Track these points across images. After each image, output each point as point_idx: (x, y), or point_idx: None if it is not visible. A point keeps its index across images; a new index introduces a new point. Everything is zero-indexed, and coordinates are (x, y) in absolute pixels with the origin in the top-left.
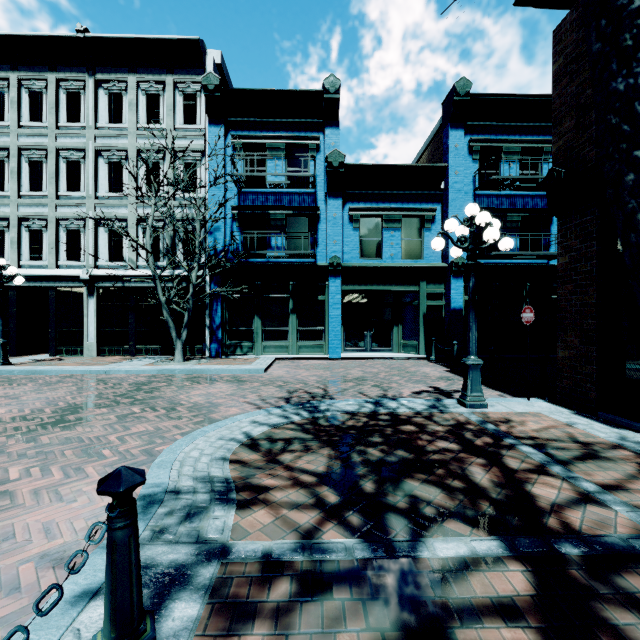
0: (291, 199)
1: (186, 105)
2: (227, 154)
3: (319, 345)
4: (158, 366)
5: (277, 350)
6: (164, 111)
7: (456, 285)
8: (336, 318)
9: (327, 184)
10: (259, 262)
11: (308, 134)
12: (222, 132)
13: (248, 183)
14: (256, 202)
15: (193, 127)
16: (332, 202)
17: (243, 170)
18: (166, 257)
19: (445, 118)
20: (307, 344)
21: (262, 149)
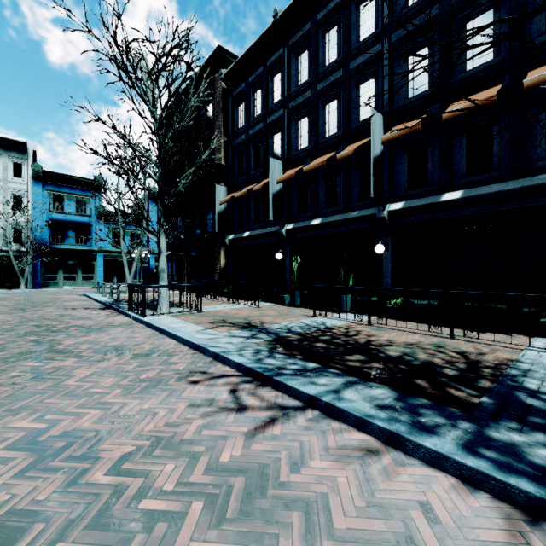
0: (78, 220)
1: (15, 168)
2: (43, 196)
3: (92, 282)
4: (18, 290)
5: (71, 285)
6: (0, 168)
7: (152, 259)
8: (101, 271)
9: (97, 217)
10: (61, 246)
11: (87, 194)
12: (41, 187)
13: (57, 212)
14: (59, 220)
15: (20, 179)
16: (99, 224)
17: (52, 204)
18: (3, 241)
19: (148, 196)
20: (87, 282)
21: (62, 196)
